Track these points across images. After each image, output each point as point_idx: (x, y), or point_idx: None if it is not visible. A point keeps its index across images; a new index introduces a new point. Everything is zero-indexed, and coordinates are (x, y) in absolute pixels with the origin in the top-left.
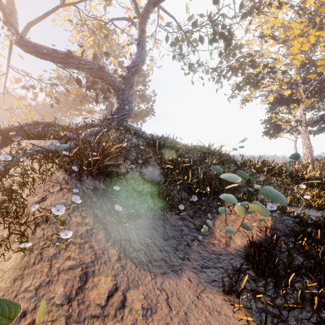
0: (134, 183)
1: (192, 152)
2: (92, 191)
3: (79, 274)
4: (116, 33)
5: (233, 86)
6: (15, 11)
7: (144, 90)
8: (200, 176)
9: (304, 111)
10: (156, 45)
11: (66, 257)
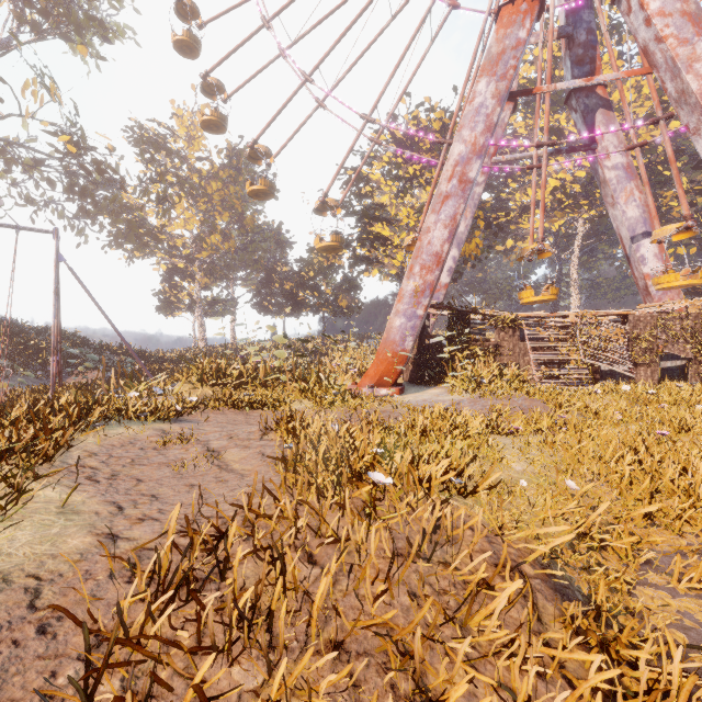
0: None
1: (44, 335)
2: None
3: None
4: None
5: (111, 231)
6: None
7: None
8: None
9: (199, 290)
10: None
11: None
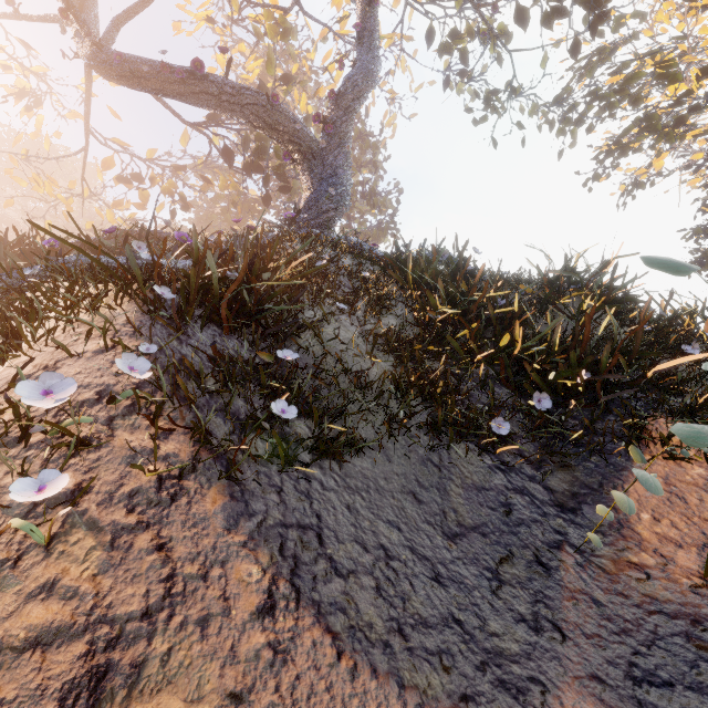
0: (343, 352)
1: (512, 284)
2: (208, 358)
3: (65, 677)
4: (309, 38)
5: (600, 148)
6: (93, 0)
7: (374, 180)
8: (553, 336)
9: None
10: (402, 63)
11: (40, 582)
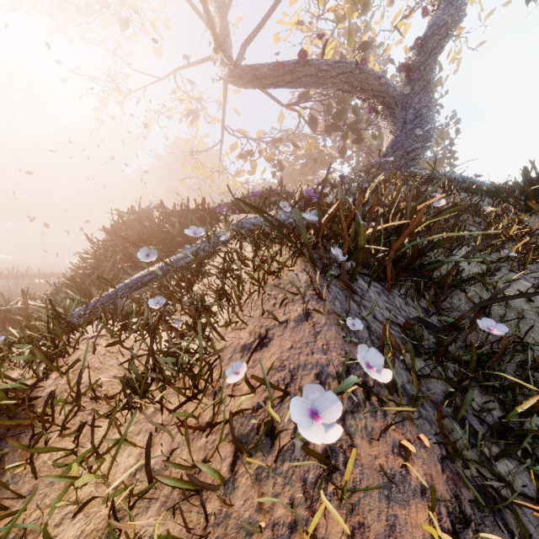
0: (532, 312)
1: None
2: (401, 328)
3: None
4: (379, 6)
5: None
6: (229, 37)
7: None
8: None
9: None
10: None
11: None
